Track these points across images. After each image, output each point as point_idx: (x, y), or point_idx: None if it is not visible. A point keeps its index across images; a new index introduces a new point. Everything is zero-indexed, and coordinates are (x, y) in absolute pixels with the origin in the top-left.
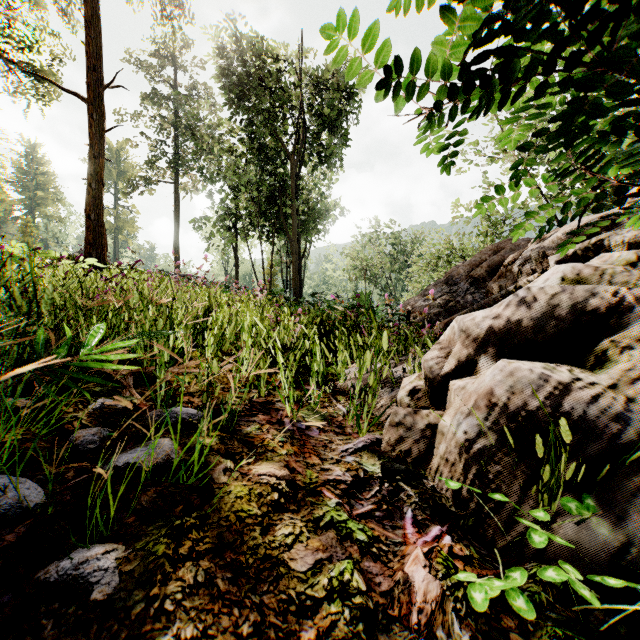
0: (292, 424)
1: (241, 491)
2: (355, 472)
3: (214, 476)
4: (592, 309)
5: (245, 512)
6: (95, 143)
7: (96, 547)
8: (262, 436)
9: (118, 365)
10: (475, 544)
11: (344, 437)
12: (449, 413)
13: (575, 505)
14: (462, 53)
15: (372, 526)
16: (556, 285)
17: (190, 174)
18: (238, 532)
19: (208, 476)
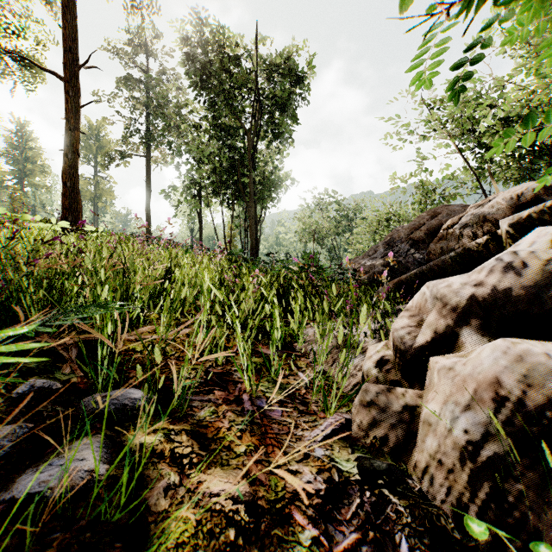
0: (251, 402)
1: (184, 530)
2: (328, 473)
3: (150, 502)
4: None
5: None
6: (71, 117)
7: None
8: (217, 424)
9: (17, 359)
10: None
11: (309, 417)
12: (436, 399)
13: None
14: None
15: None
16: (547, 249)
17: (160, 149)
18: None
19: (142, 503)
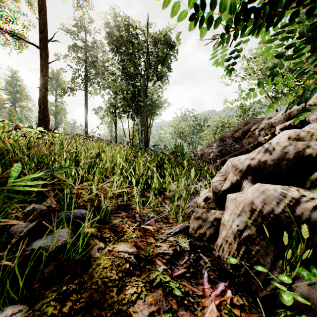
0: (140, 217)
1: (107, 263)
2: (174, 247)
3: (92, 253)
4: (307, 155)
5: (108, 278)
6: (43, 69)
7: (8, 309)
8: (122, 226)
9: (34, 189)
10: (245, 294)
11: (168, 225)
12: (227, 213)
13: (306, 273)
14: (238, 3)
15: (184, 284)
16: (285, 141)
17: (93, 86)
18: (102, 292)
19: (88, 253)
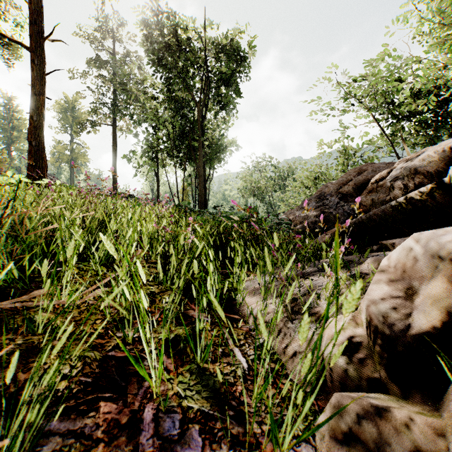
0: (155, 425)
1: None
2: None
3: None
4: None
5: None
6: (36, 83)
7: None
8: None
9: None
10: None
11: None
12: None
13: None
14: None
15: None
16: None
17: (125, 119)
18: None
19: None
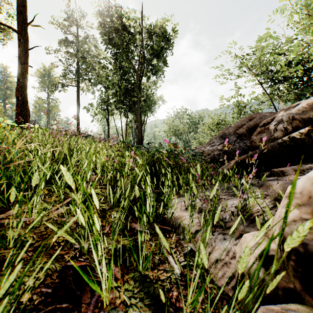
0: None
1: None
2: None
3: None
4: None
5: None
6: (22, 56)
7: None
8: None
9: None
10: None
11: None
12: None
13: None
14: None
15: None
16: None
17: (85, 82)
18: None
19: None
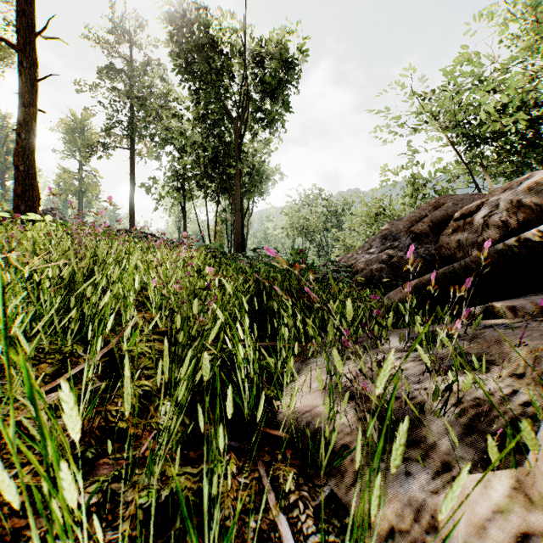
0: None
1: None
2: None
3: None
4: None
5: None
6: (26, 92)
7: None
8: None
9: None
10: None
11: None
12: None
13: None
14: None
15: None
16: None
17: (144, 141)
18: None
19: None
